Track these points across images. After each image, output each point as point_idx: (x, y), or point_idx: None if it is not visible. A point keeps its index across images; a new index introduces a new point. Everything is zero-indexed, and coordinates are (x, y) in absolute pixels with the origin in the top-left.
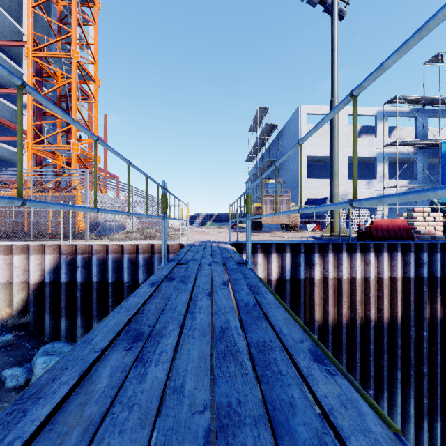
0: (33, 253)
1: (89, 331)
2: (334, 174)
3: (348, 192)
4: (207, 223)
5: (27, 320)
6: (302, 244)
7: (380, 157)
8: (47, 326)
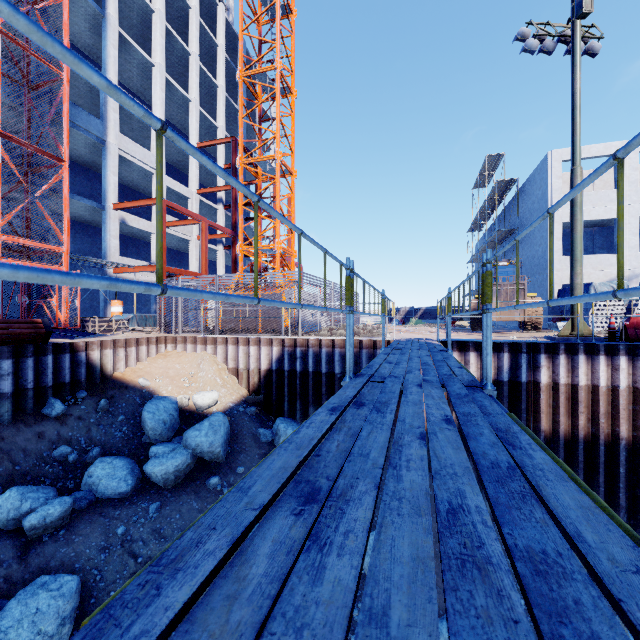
0: (263, 345)
1: (306, 415)
2: (575, 260)
3: (638, 272)
4: (411, 320)
5: (260, 400)
6: (524, 344)
7: None
8: (274, 407)
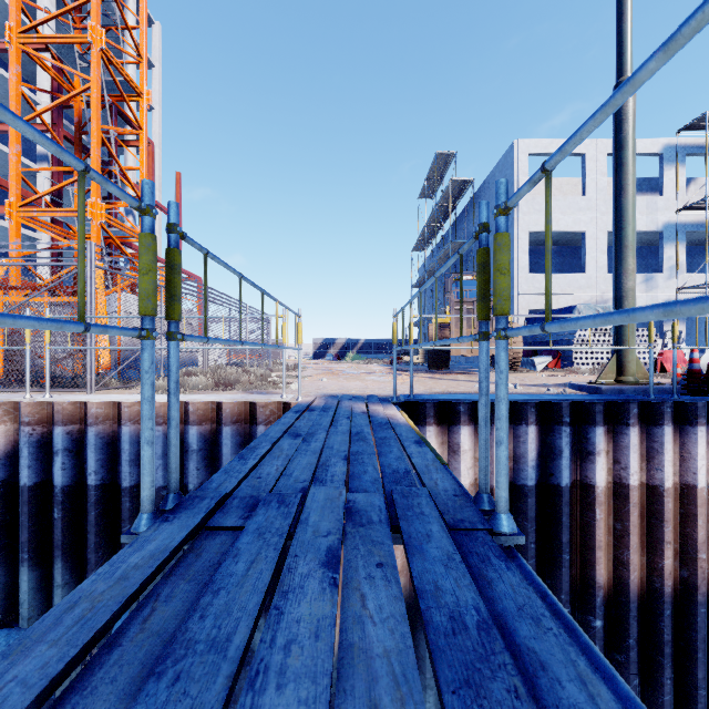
0: None
1: None
2: (627, 246)
3: (607, 298)
4: (348, 355)
5: None
6: (566, 406)
7: (669, 232)
8: None
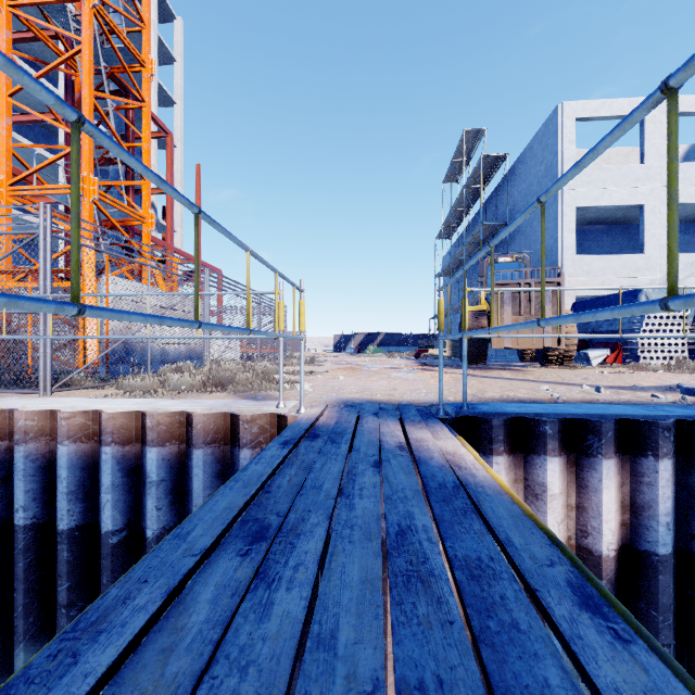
0: None
1: (12, 669)
2: None
3: None
4: (368, 347)
5: None
6: None
7: None
8: None
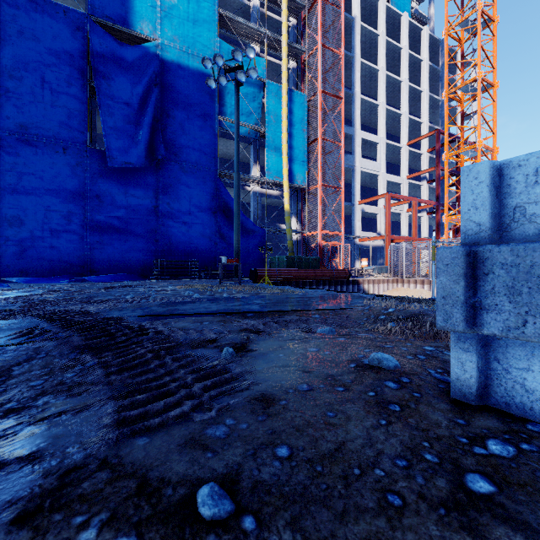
0: None
1: None
2: None
3: None
4: None
5: None
6: None
7: None
8: None
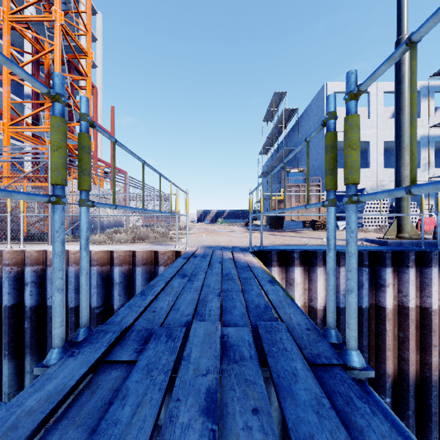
0: None
1: None
2: (404, 147)
3: (384, 183)
4: (218, 220)
5: None
6: (366, 253)
7: (424, 141)
8: None
